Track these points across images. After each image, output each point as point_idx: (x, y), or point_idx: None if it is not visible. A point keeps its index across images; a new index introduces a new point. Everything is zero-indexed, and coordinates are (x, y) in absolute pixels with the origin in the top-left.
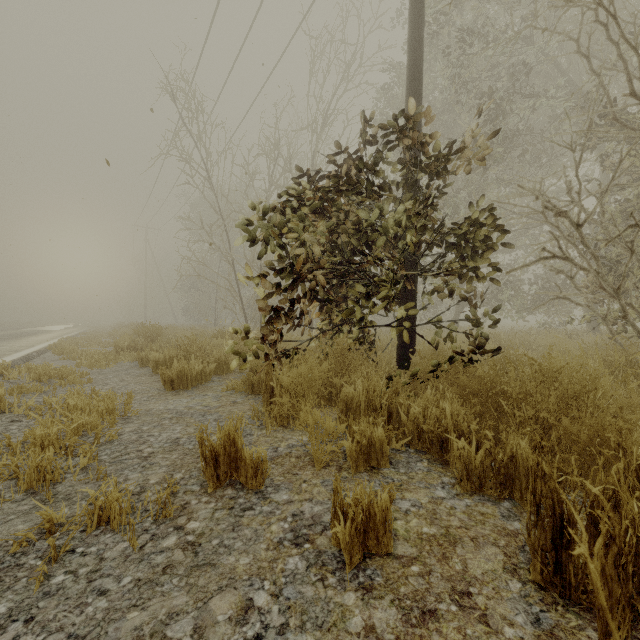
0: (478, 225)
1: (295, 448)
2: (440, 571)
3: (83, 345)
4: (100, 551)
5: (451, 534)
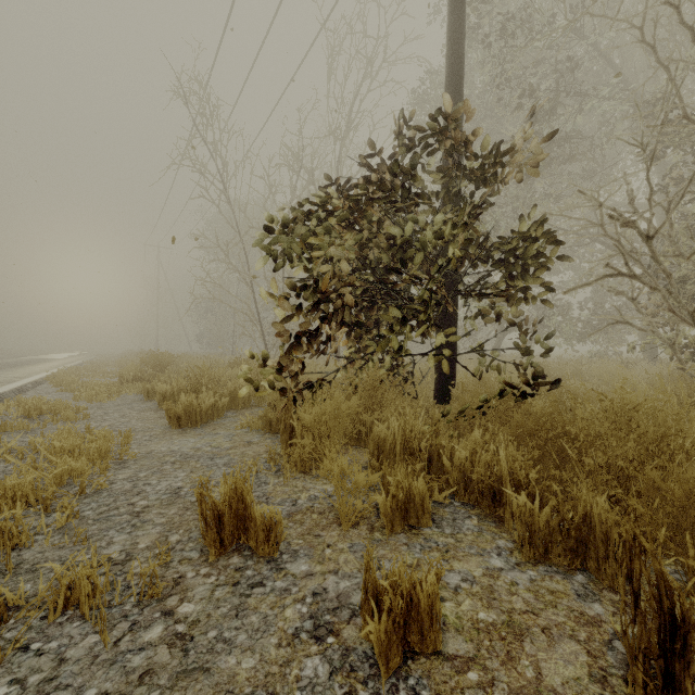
0: (530, 238)
1: (318, 501)
2: (506, 680)
3: (85, 375)
4: (61, 648)
5: (515, 622)
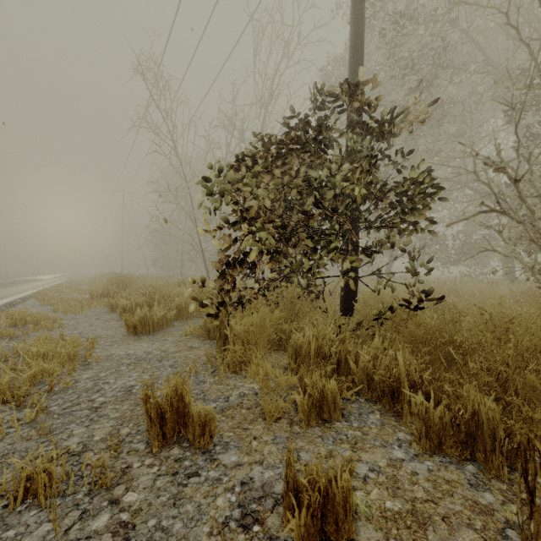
0: (418, 182)
1: (246, 397)
2: None
3: (64, 292)
4: (17, 537)
5: (418, 511)
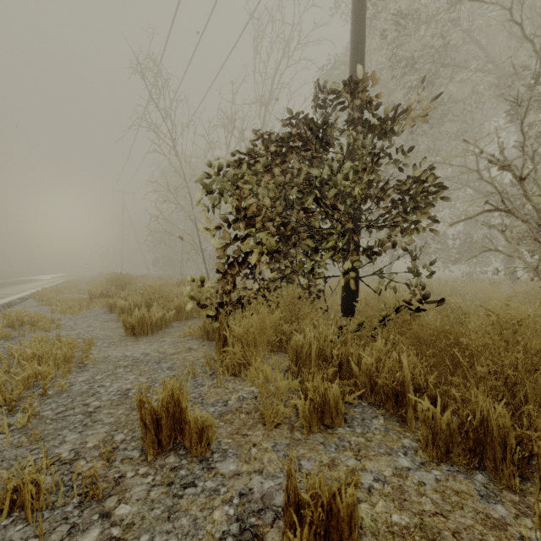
0: (421, 180)
1: (245, 401)
2: None
3: (63, 292)
4: None
5: (427, 525)
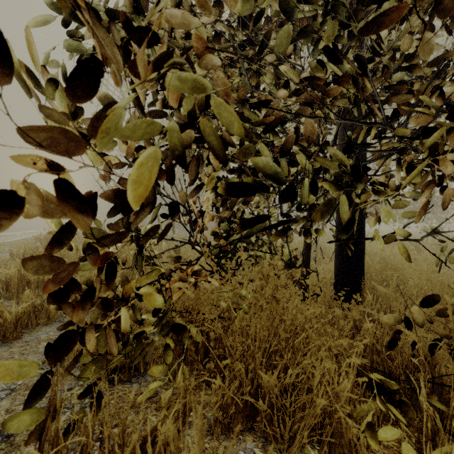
0: None
1: None
2: None
3: (1, 250)
4: None
5: None
